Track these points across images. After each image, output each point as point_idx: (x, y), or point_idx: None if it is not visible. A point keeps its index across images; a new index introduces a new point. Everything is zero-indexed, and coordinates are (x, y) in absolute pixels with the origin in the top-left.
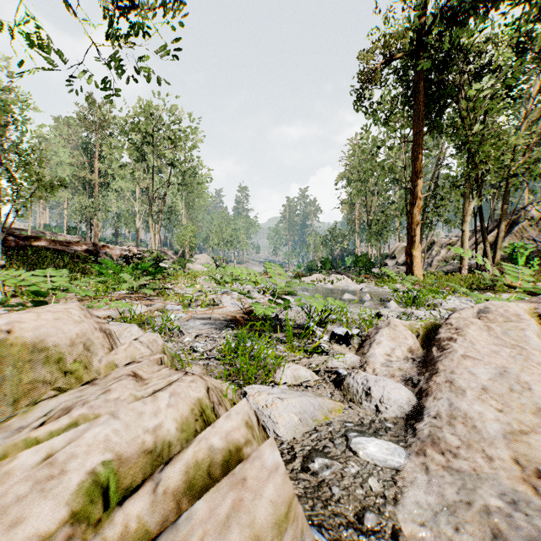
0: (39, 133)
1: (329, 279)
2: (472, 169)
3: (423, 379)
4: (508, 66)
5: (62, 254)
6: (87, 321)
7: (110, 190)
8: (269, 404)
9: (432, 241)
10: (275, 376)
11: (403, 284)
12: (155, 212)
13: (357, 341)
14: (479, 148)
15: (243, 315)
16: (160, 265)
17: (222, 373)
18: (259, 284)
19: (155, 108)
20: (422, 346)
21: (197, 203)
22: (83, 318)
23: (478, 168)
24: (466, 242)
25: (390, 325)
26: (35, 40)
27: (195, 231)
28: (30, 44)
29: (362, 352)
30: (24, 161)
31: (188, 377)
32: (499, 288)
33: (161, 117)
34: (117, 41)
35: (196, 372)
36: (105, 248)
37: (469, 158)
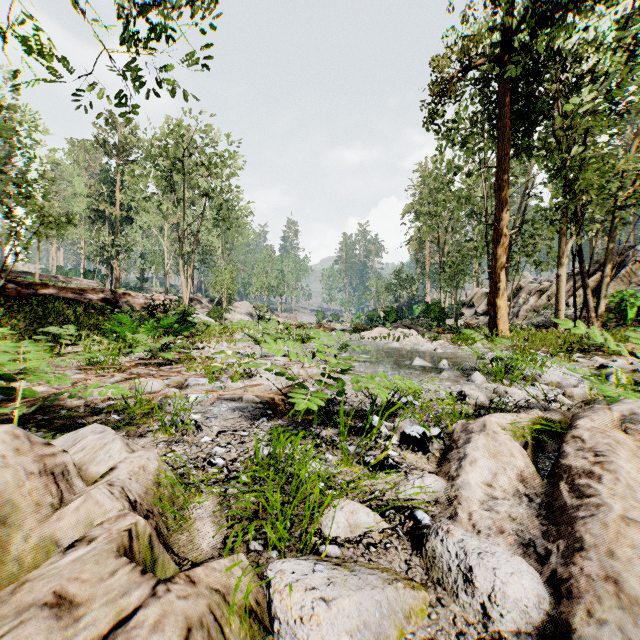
0: (49, 159)
1: (394, 335)
2: (569, 200)
3: (553, 545)
4: (616, 73)
5: (73, 305)
6: (18, 461)
7: (133, 226)
8: (305, 615)
9: (518, 286)
10: (321, 521)
11: (491, 350)
12: (186, 252)
13: (439, 447)
14: (580, 174)
15: (283, 397)
16: (187, 320)
17: (245, 510)
18: (310, 341)
19: (187, 129)
20: (533, 462)
21: (236, 241)
22: (11, 457)
23: (577, 199)
24: (562, 289)
25: (488, 432)
26: (32, 46)
27: (234, 274)
28: (27, 50)
29: (447, 470)
30: (26, 194)
31: (154, 606)
32: (608, 350)
33: (194, 139)
34: (135, 46)
35: (205, 511)
36: (126, 296)
37: (566, 187)
